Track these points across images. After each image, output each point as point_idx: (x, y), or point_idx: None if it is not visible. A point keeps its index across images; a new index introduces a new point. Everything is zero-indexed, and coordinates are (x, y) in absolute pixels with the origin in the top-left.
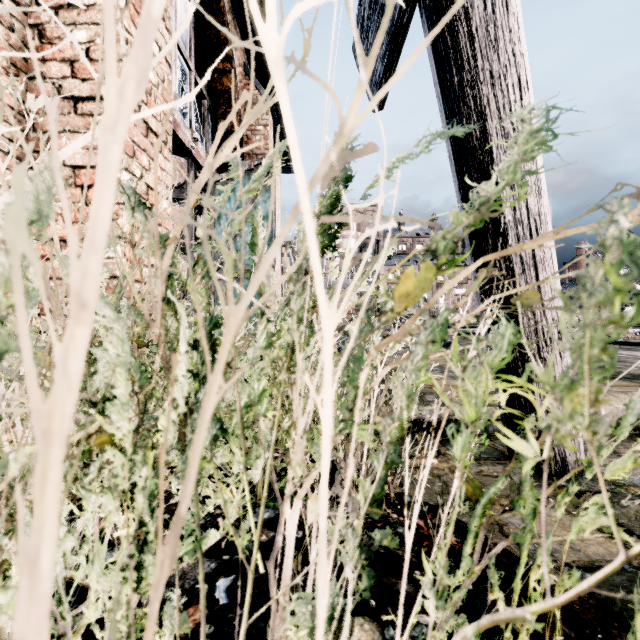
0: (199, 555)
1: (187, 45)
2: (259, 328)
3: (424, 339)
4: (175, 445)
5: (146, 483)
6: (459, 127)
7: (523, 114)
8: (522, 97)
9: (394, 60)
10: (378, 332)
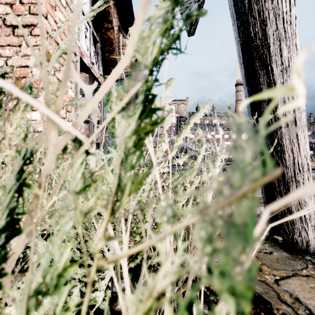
0: None
1: None
2: (75, 163)
3: None
4: None
5: None
6: None
7: None
8: (291, 9)
9: None
10: (196, 164)
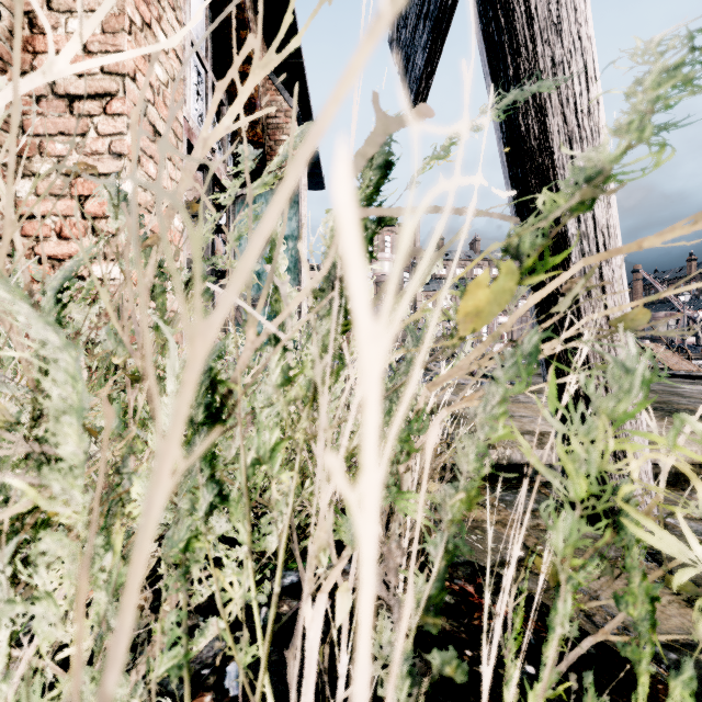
0: (185, 675)
1: (203, 45)
2: (272, 359)
3: (502, 375)
4: (165, 511)
5: (111, 575)
6: (546, 80)
7: (649, 48)
8: (589, 88)
9: (437, 51)
10: None
